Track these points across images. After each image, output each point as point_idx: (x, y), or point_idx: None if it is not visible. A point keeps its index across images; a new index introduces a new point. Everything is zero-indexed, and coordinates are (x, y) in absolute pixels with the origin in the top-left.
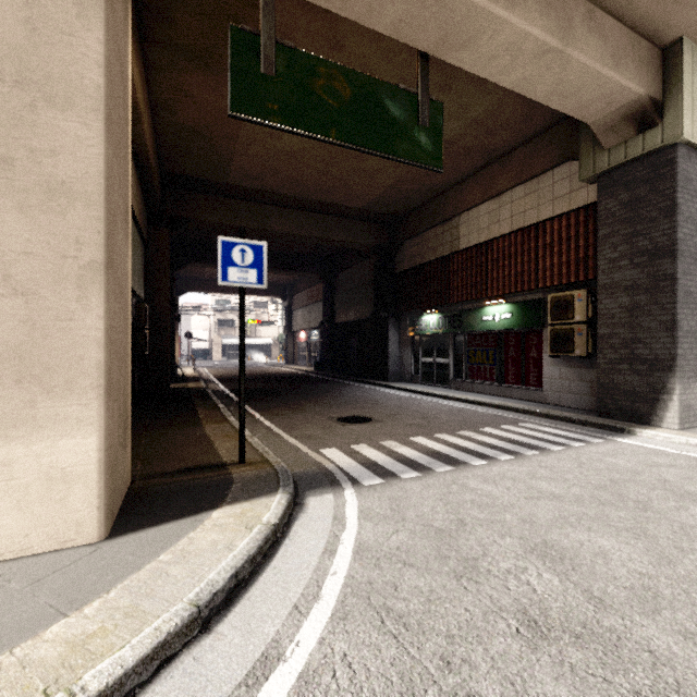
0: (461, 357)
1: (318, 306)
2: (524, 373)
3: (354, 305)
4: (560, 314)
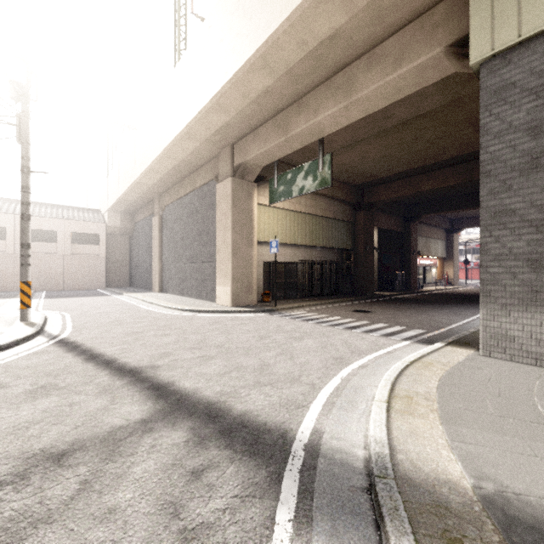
0: None
1: None
2: None
3: None
4: None
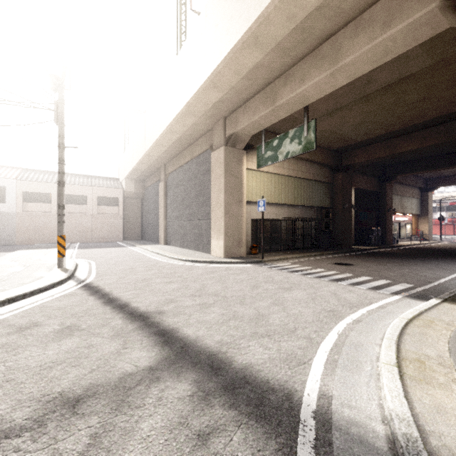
0: None
1: None
2: None
3: None
4: None
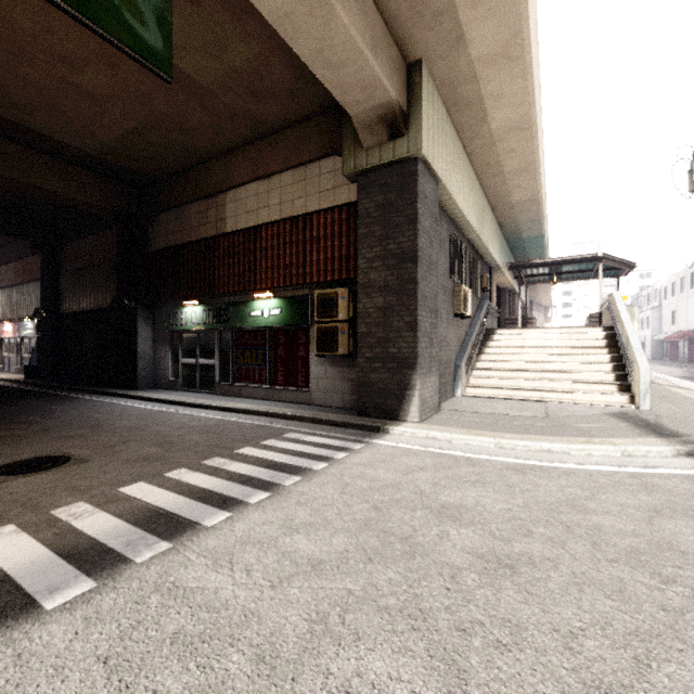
0: (228, 357)
1: (34, 287)
2: (293, 373)
3: (90, 289)
4: (326, 311)
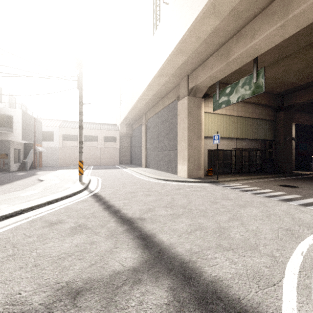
0: None
1: None
2: None
3: None
4: None
